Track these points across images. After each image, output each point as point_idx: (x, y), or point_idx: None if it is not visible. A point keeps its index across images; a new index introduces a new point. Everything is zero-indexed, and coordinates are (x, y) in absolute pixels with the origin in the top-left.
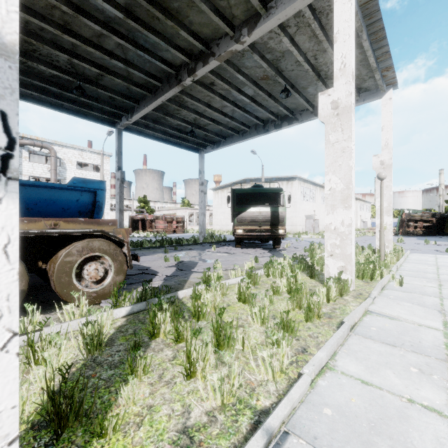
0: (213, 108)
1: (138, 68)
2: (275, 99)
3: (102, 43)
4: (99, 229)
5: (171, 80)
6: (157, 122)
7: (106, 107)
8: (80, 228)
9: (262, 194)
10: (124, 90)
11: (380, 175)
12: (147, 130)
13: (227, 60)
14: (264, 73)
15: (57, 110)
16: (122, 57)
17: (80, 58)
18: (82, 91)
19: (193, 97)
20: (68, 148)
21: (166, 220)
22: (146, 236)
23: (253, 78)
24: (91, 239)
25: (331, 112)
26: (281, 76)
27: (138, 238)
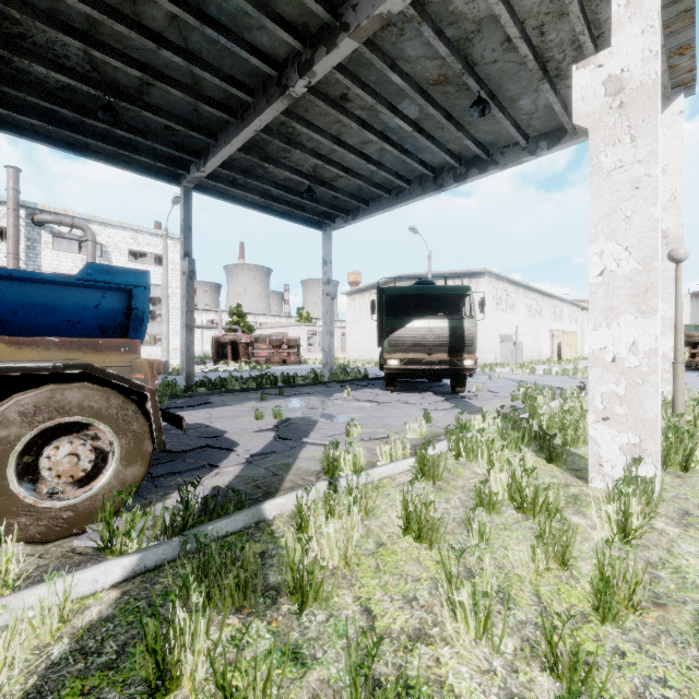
0: (347, 146)
1: (210, 67)
2: (458, 125)
3: (141, 15)
4: (96, 360)
5: (270, 89)
6: (249, 174)
7: (161, 146)
8: (51, 359)
9: (431, 297)
10: (189, 114)
11: (676, 253)
12: (233, 189)
13: (372, 44)
14: (441, 71)
15: (79, 153)
16: (179, 45)
17: (104, 48)
18: (114, 114)
19: (311, 125)
20: (114, 227)
21: (270, 344)
22: (238, 370)
23: (420, 81)
24: (59, 385)
25: (604, 102)
26: (473, 75)
27: (225, 372)
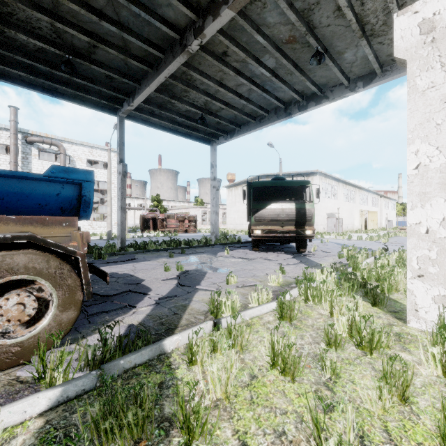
0: (226, 88)
1: (134, 33)
2: (301, 71)
3: None
4: (44, 232)
5: (175, 48)
6: (162, 107)
7: (104, 89)
8: (9, 231)
9: (283, 188)
10: (122, 67)
11: None
12: (152, 118)
13: (244, 14)
14: (291, 33)
15: (51, 95)
16: (114, 18)
17: (64, 22)
18: (72, 67)
19: (202, 73)
20: (78, 145)
21: (177, 219)
22: (156, 236)
23: (276, 41)
24: (9, 252)
25: (419, 39)
26: (313, 35)
27: (147, 238)
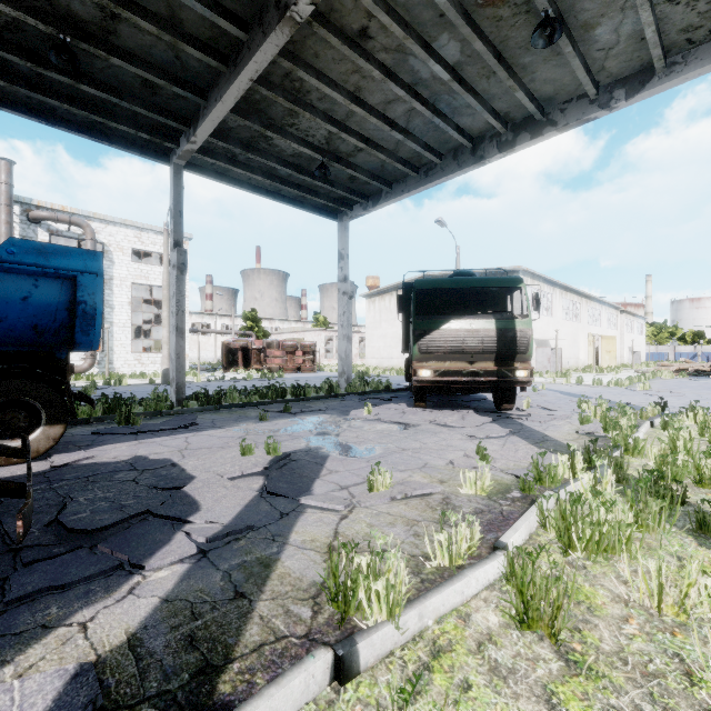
0: (367, 107)
1: None
2: (509, 70)
3: None
4: None
5: (267, 16)
6: (251, 148)
7: (140, 109)
8: None
9: (469, 293)
10: (170, 63)
11: None
12: (233, 168)
13: None
14: None
15: (44, 121)
16: None
17: None
18: (71, 58)
19: (322, 76)
20: (116, 225)
21: (284, 350)
22: (247, 379)
23: (464, 1)
24: None
25: None
26: None
27: (232, 381)
